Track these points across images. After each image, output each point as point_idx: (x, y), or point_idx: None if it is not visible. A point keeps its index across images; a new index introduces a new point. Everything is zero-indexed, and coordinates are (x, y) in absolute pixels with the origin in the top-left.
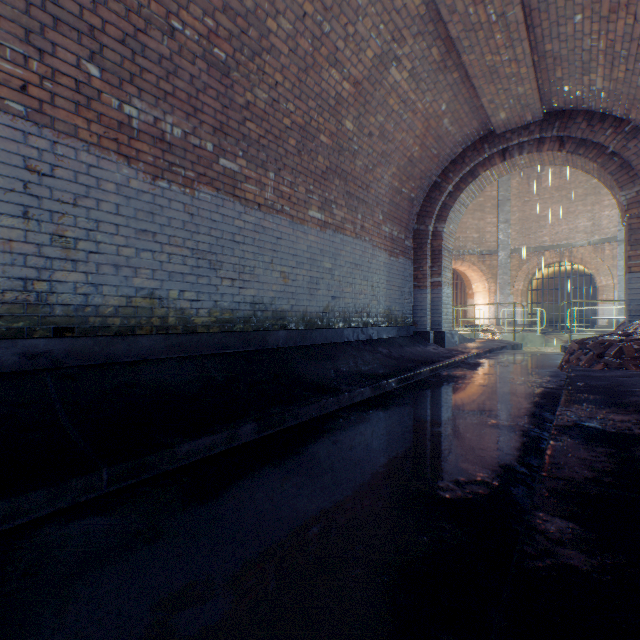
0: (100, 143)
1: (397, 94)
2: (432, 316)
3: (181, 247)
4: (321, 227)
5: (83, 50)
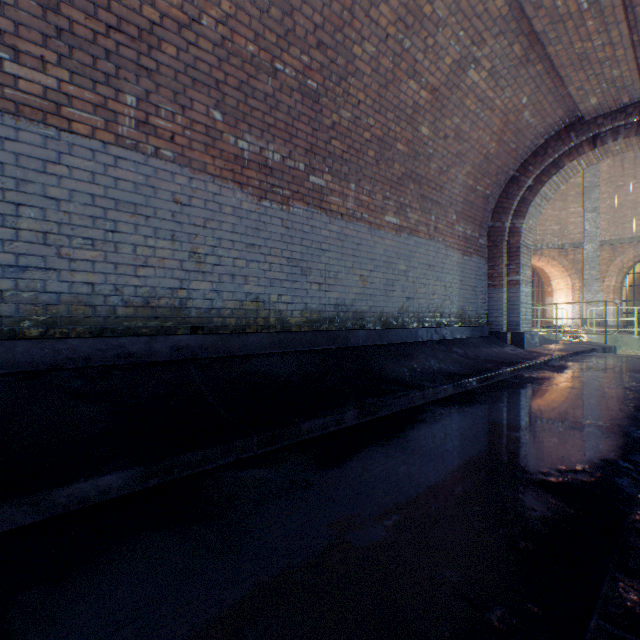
0: (221, 174)
1: (474, 94)
2: (509, 316)
3: (279, 257)
4: (396, 231)
5: (211, 101)
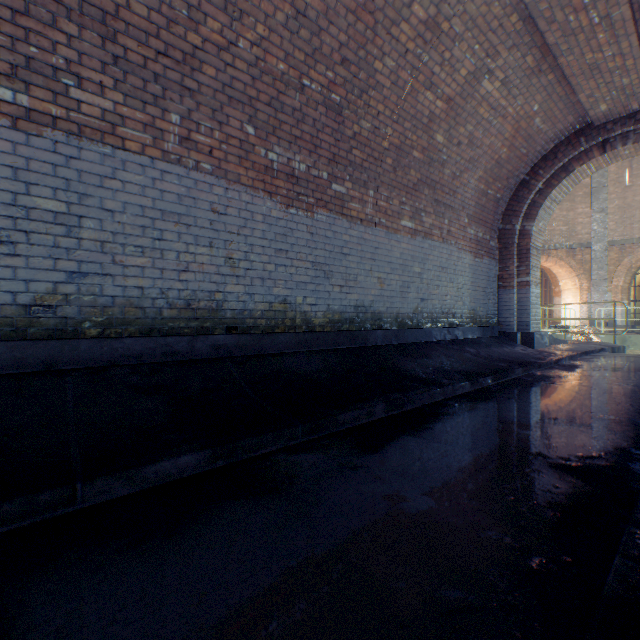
0: (253, 185)
1: (487, 103)
2: (519, 316)
3: (304, 261)
4: (411, 235)
5: (244, 116)
